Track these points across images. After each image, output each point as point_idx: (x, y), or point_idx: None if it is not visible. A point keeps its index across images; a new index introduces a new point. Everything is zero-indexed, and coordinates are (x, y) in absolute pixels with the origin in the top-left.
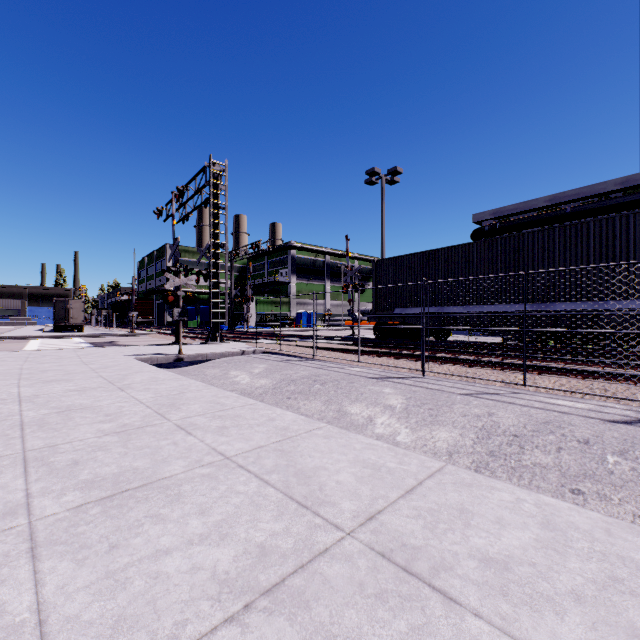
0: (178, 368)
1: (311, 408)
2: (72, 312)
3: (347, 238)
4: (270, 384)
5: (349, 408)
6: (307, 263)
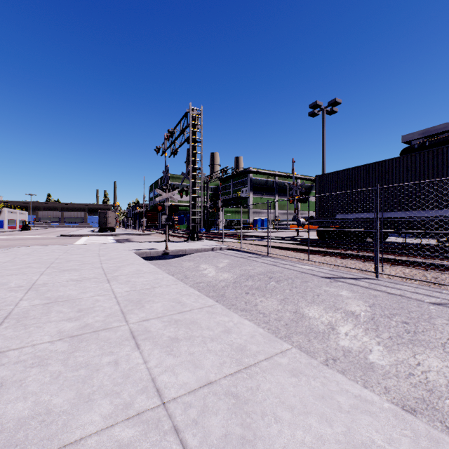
0: (165, 260)
1: (268, 306)
2: (109, 219)
3: (293, 161)
4: (231, 278)
5: (306, 310)
6: (261, 183)
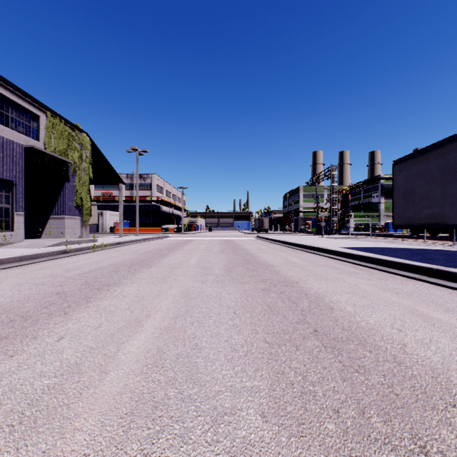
0: None
1: None
2: (264, 224)
3: None
4: None
5: None
6: None
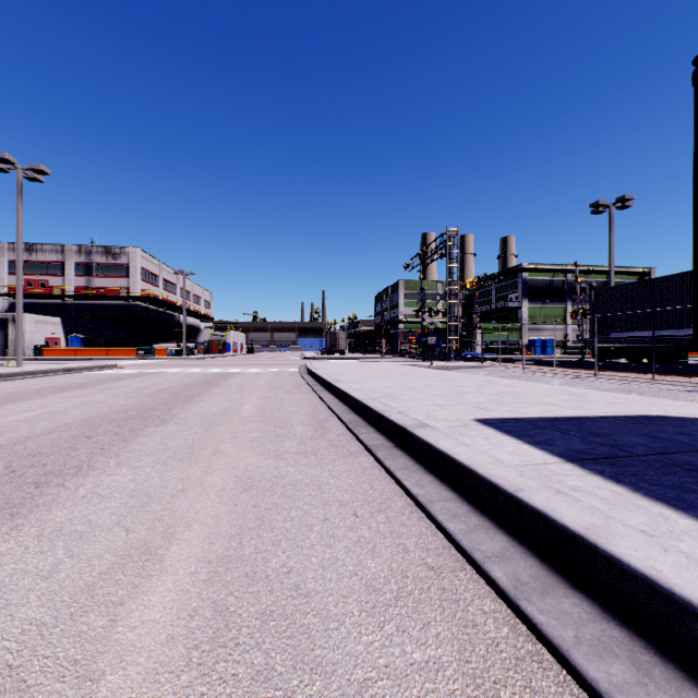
0: None
1: None
2: (339, 341)
3: (576, 265)
4: None
5: None
6: (541, 285)
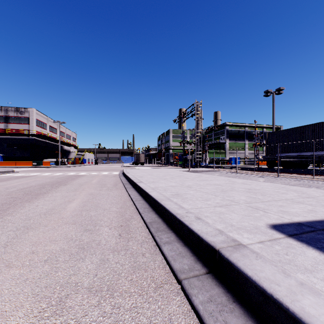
0: None
1: None
2: (141, 158)
3: (255, 121)
4: None
5: None
6: (234, 132)
